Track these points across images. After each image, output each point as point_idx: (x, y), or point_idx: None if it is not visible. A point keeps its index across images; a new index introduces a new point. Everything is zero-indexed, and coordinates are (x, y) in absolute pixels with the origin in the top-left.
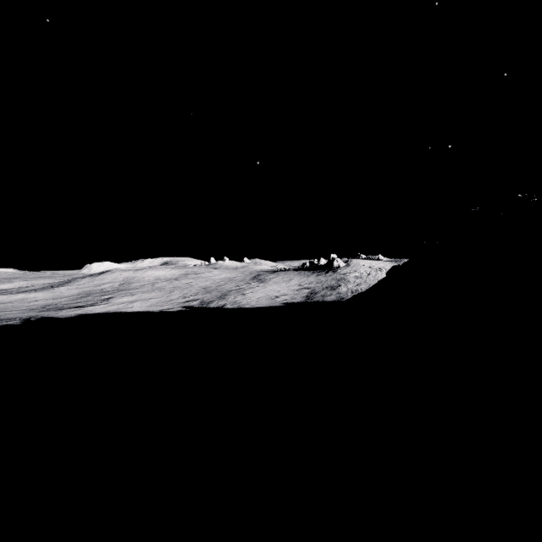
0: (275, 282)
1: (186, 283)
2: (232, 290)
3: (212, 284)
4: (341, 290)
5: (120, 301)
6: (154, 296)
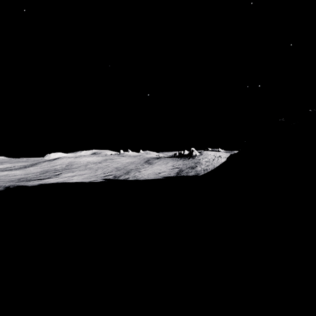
0: (158, 164)
1: (105, 165)
2: (133, 169)
3: (121, 166)
4: (197, 169)
5: (66, 176)
6: (86, 173)
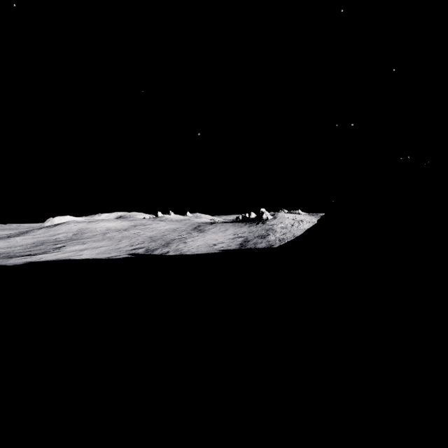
0: (213, 232)
1: (134, 233)
2: (175, 239)
3: (157, 234)
4: (270, 238)
5: (71, 250)
6: (104, 245)
